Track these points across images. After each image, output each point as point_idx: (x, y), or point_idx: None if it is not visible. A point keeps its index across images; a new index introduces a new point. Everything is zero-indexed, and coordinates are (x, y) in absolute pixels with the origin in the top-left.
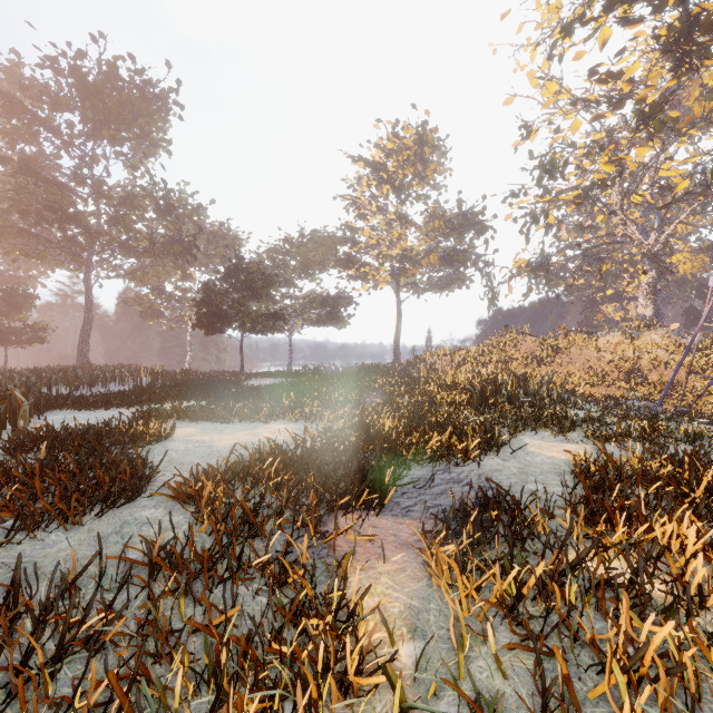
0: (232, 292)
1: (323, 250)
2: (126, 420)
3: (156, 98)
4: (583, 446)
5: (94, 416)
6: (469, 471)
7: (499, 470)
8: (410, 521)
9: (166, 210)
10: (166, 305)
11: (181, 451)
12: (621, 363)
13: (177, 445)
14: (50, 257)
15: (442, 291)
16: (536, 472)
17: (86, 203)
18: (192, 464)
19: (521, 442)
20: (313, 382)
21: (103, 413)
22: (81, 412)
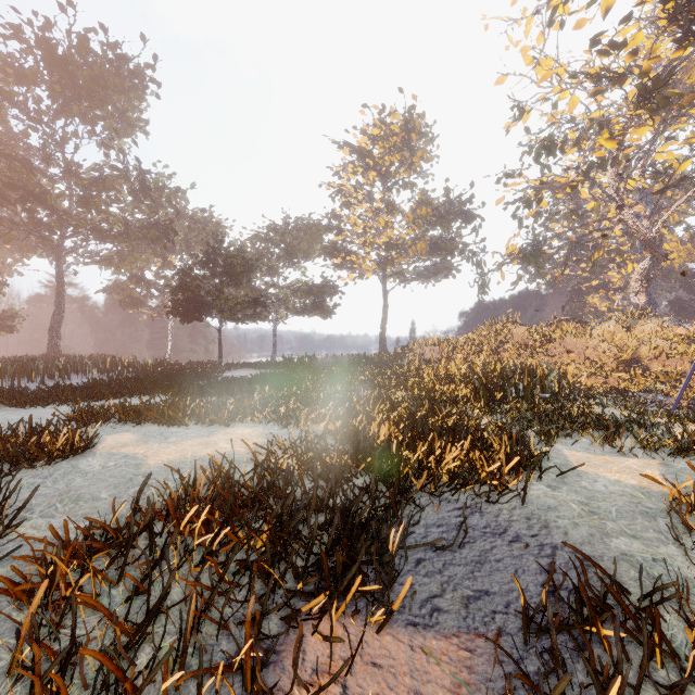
0: (209, 277)
1: (308, 237)
2: (54, 422)
3: (131, 74)
4: (647, 461)
5: (21, 415)
6: (509, 510)
7: (554, 508)
8: (441, 644)
9: (141, 191)
10: (146, 294)
11: (91, 474)
12: (618, 353)
13: (94, 462)
14: (20, 242)
15: (429, 281)
16: (611, 512)
17: (51, 181)
18: (93, 499)
19: (561, 455)
20: (294, 373)
21: (35, 412)
22: (13, 410)
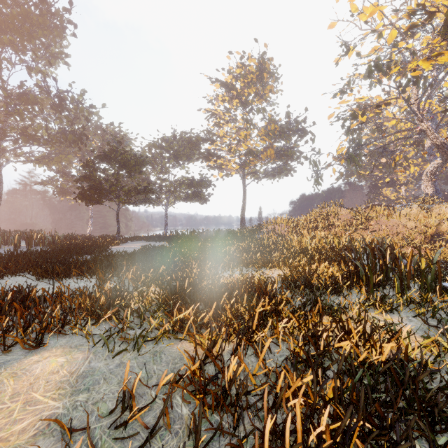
0: (108, 169)
1: (190, 146)
2: None
3: (52, 15)
4: None
5: None
6: None
7: None
8: None
9: (60, 105)
10: (71, 185)
11: None
12: (423, 229)
13: None
14: None
15: (274, 178)
16: None
17: None
18: None
19: None
20: (172, 248)
21: None
22: None
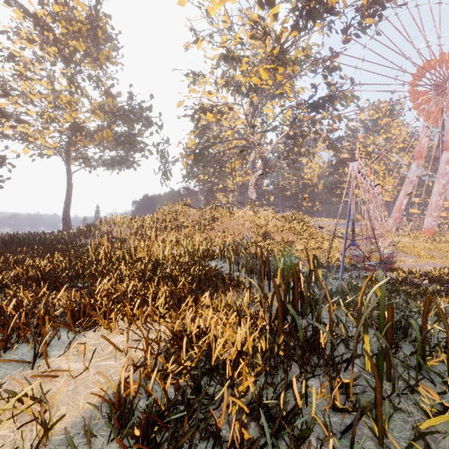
0: None
1: None
2: None
3: None
4: None
5: None
6: None
7: None
8: None
9: None
10: None
11: None
12: (257, 229)
13: None
14: None
15: (114, 169)
16: None
17: None
18: None
19: None
20: None
21: None
22: None
